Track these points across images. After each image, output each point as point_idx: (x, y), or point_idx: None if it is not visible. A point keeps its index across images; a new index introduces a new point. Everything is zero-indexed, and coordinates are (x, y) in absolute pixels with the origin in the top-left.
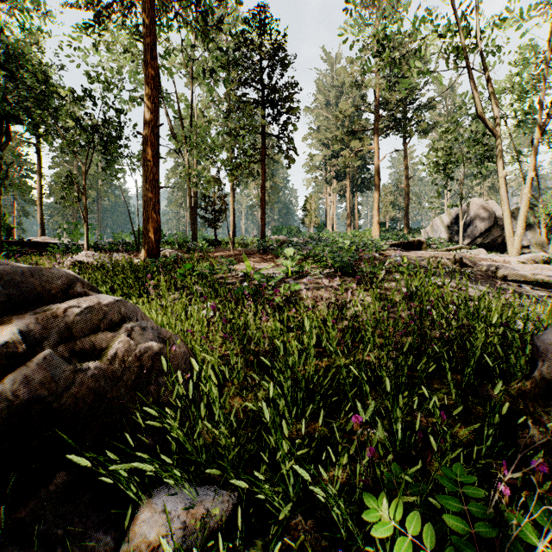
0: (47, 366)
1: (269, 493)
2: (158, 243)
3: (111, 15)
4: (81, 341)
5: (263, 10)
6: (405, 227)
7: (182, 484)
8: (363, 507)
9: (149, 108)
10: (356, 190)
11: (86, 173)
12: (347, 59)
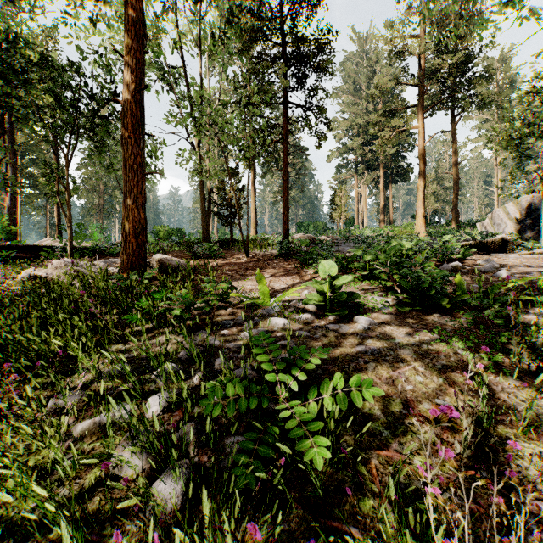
0: None
1: None
2: (141, 249)
3: None
4: None
5: None
6: (454, 220)
7: None
8: None
9: (129, 65)
10: (391, 180)
11: (69, 163)
12: (385, 23)
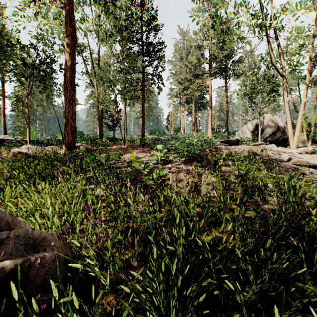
0: None
1: None
2: (74, 140)
3: None
4: None
5: None
6: (226, 131)
7: None
8: None
9: (68, 52)
10: (198, 109)
11: (28, 95)
12: (193, 31)
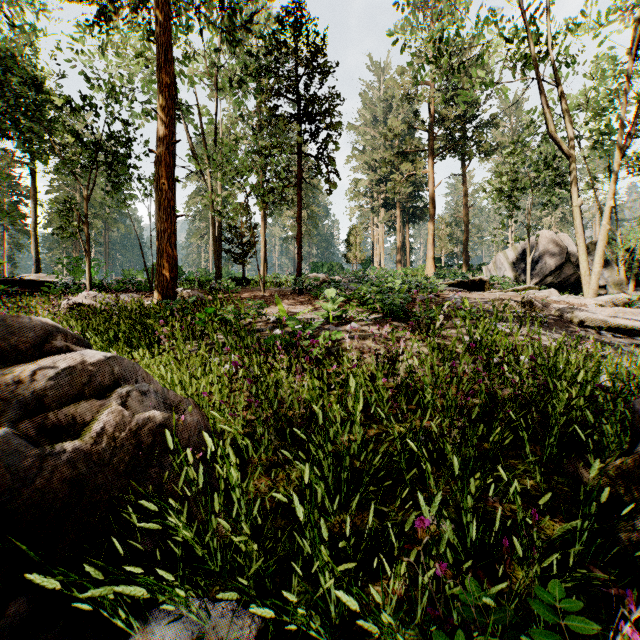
0: (1, 453)
1: (303, 619)
2: (174, 282)
3: (119, 10)
4: (55, 414)
5: (299, 8)
6: (464, 263)
7: (190, 600)
8: (427, 630)
9: (163, 121)
10: (408, 220)
11: (88, 199)
12: (397, 68)
